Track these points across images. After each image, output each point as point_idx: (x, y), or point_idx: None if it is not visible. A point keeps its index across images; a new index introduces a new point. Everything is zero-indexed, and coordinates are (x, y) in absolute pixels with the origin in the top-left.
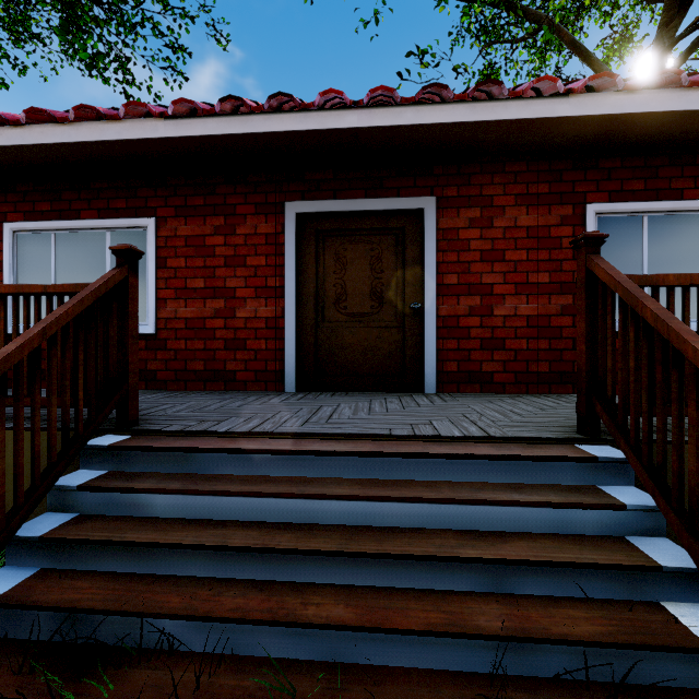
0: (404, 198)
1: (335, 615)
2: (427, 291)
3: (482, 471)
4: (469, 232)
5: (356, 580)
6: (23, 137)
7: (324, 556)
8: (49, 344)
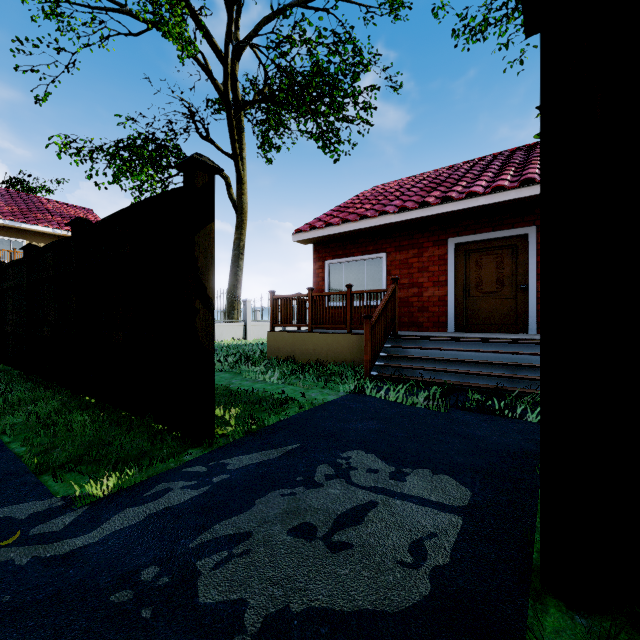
0: (516, 229)
1: (463, 371)
2: (530, 278)
3: (520, 348)
4: None
5: (470, 369)
6: (340, 229)
7: (461, 362)
8: (383, 307)
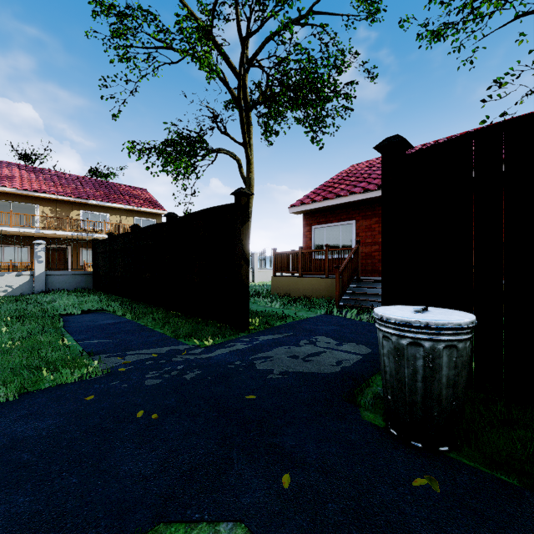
0: None
1: None
2: None
3: None
4: None
5: None
6: (321, 204)
7: None
8: (349, 261)
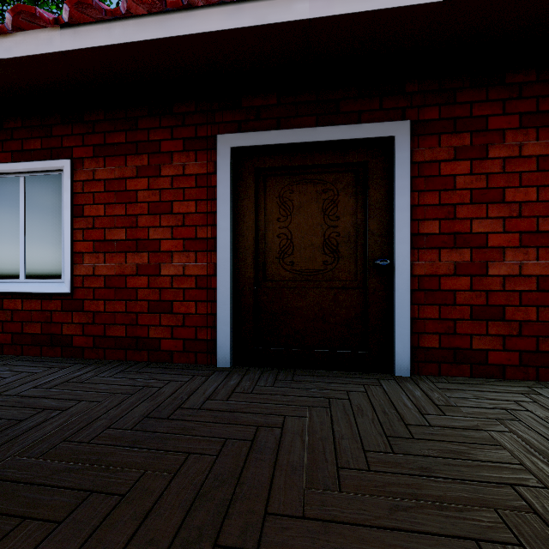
0: (367, 123)
1: None
2: (398, 242)
3: None
4: (454, 165)
5: None
6: None
7: None
8: None
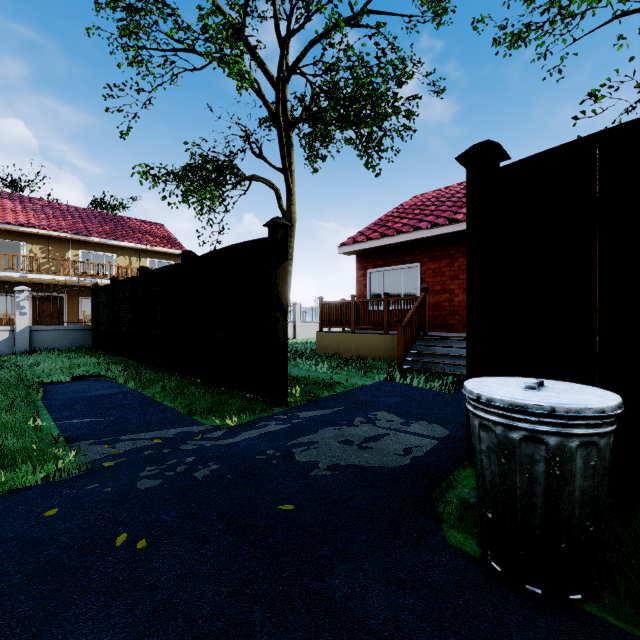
0: None
1: None
2: None
3: None
4: None
5: None
6: (379, 243)
7: None
8: (414, 313)
